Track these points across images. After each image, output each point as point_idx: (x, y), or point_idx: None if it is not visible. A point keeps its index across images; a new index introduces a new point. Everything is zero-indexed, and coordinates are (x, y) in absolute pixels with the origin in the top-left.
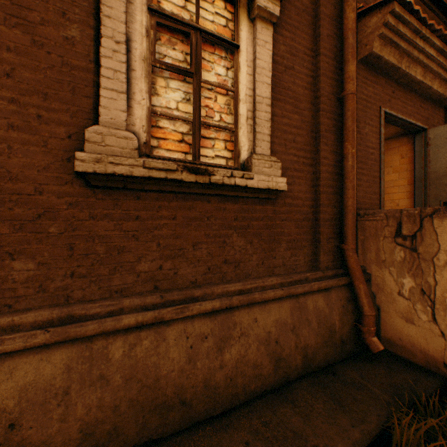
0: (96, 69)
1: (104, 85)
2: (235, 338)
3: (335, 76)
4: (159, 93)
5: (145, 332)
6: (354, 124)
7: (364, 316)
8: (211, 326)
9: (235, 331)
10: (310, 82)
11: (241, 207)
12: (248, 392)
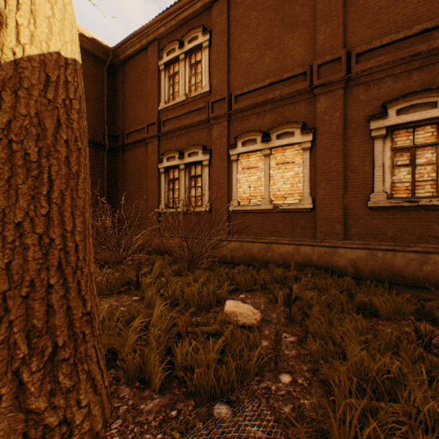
0: (372, 176)
1: (375, 181)
2: (428, 263)
3: None
4: (395, 174)
5: (388, 252)
6: None
7: None
8: (416, 257)
9: (429, 261)
10: None
11: None
12: (436, 285)
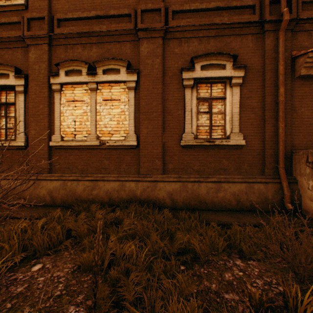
0: (184, 119)
1: (186, 123)
2: (221, 190)
3: (274, 93)
4: (199, 119)
5: (195, 183)
6: (282, 114)
7: (284, 195)
8: (214, 186)
9: (222, 189)
10: (260, 99)
11: (226, 151)
12: (226, 207)
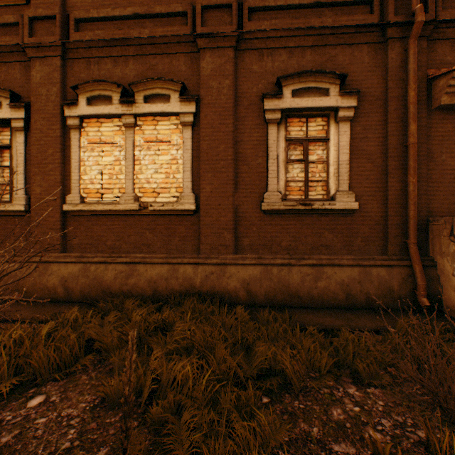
0: (266, 171)
1: (269, 177)
2: (323, 278)
3: (402, 132)
4: (289, 171)
5: (284, 267)
6: (414, 163)
7: (417, 284)
8: (311, 271)
9: (323, 275)
10: (381, 140)
11: (330, 219)
12: (329, 303)
